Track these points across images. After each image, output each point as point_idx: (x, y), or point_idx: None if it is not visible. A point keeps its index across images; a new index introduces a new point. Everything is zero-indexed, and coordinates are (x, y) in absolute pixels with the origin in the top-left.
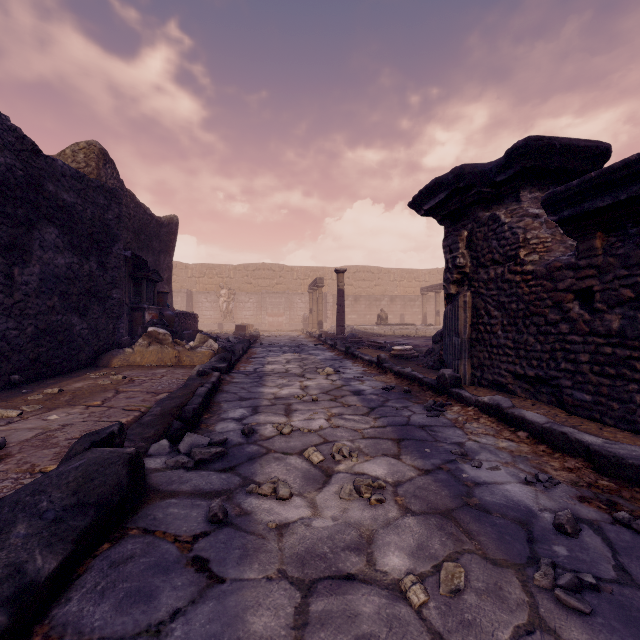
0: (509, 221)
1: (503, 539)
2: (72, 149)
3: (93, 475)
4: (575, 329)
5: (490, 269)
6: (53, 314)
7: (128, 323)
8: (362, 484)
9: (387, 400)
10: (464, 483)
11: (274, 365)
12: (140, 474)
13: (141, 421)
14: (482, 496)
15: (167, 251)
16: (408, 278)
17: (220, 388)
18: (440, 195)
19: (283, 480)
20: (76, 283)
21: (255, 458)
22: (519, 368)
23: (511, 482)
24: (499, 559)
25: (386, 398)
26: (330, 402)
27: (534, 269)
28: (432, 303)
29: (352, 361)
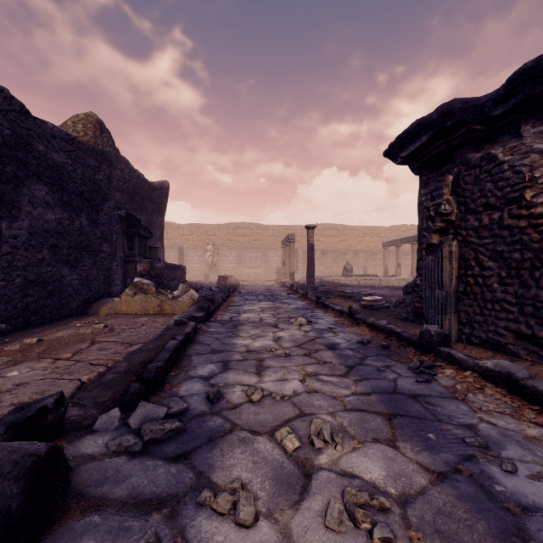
0: (509, 159)
1: None
2: (72, 120)
3: None
4: None
5: (483, 215)
6: (43, 266)
7: (122, 274)
8: (356, 501)
9: (365, 357)
10: (503, 505)
11: (249, 314)
12: (55, 477)
13: (102, 380)
14: None
15: (159, 212)
16: (370, 234)
17: (194, 338)
18: (422, 138)
19: (247, 481)
20: (66, 237)
21: (216, 438)
22: (524, 327)
23: None
24: None
25: (364, 354)
26: (304, 358)
27: None
28: (392, 256)
29: (323, 311)
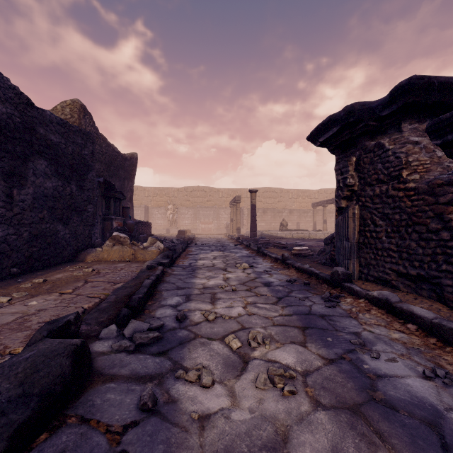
0: (393, 147)
1: (416, 444)
2: (61, 105)
3: (40, 366)
4: None
5: (375, 187)
6: (43, 223)
7: (101, 229)
8: (275, 373)
9: (291, 291)
10: (366, 375)
11: (204, 260)
12: (85, 361)
13: (99, 307)
14: (386, 390)
15: (130, 178)
16: (302, 196)
17: (163, 279)
18: (333, 129)
19: (207, 366)
20: (60, 200)
21: (185, 343)
22: (402, 268)
23: (410, 376)
24: None
25: (290, 289)
26: (246, 292)
27: (416, 186)
28: (320, 214)
29: (262, 258)
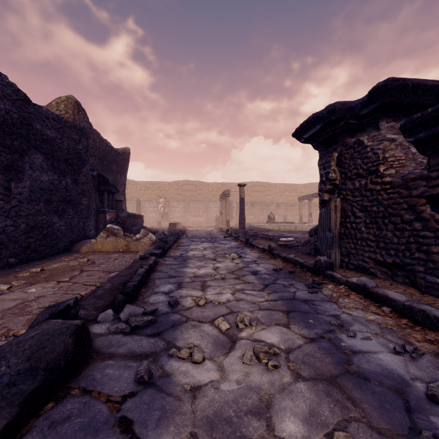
0: (371, 144)
1: (383, 407)
2: (56, 101)
3: (45, 343)
4: (427, 226)
5: (355, 181)
6: (39, 215)
7: (95, 221)
8: (260, 351)
9: (277, 279)
10: (343, 351)
11: (195, 251)
12: (85, 340)
13: (95, 294)
14: (360, 364)
15: (122, 172)
16: (289, 190)
17: (155, 268)
18: (316, 126)
19: (198, 345)
20: (56, 193)
21: (177, 325)
22: (379, 256)
23: (382, 351)
24: (383, 428)
25: (276, 277)
26: (235, 280)
27: (392, 180)
28: (306, 207)
29: (250, 249)
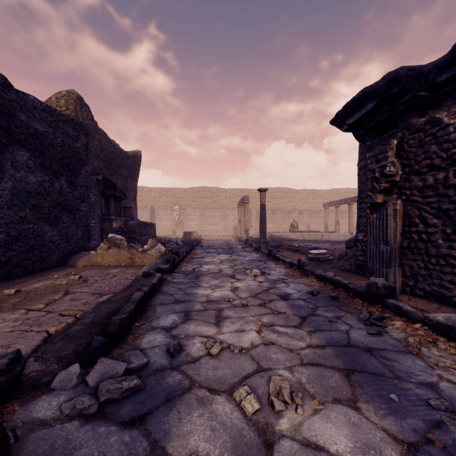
0: (455, 122)
1: None
2: (56, 96)
3: None
4: None
5: (427, 175)
6: (25, 223)
7: (100, 230)
8: None
9: (316, 307)
10: None
11: (210, 265)
12: None
13: (68, 332)
14: None
15: (133, 177)
16: (313, 196)
17: (160, 289)
18: (368, 106)
19: (205, 454)
20: (47, 198)
21: (174, 398)
22: None
23: None
24: None
25: (314, 305)
26: (259, 308)
27: None
28: (332, 215)
29: (275, 262)
